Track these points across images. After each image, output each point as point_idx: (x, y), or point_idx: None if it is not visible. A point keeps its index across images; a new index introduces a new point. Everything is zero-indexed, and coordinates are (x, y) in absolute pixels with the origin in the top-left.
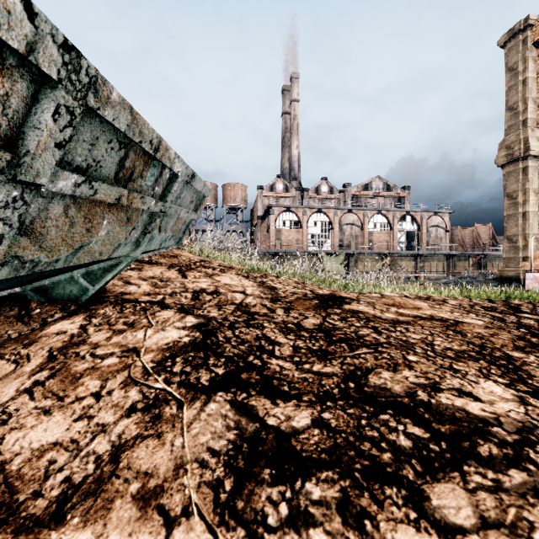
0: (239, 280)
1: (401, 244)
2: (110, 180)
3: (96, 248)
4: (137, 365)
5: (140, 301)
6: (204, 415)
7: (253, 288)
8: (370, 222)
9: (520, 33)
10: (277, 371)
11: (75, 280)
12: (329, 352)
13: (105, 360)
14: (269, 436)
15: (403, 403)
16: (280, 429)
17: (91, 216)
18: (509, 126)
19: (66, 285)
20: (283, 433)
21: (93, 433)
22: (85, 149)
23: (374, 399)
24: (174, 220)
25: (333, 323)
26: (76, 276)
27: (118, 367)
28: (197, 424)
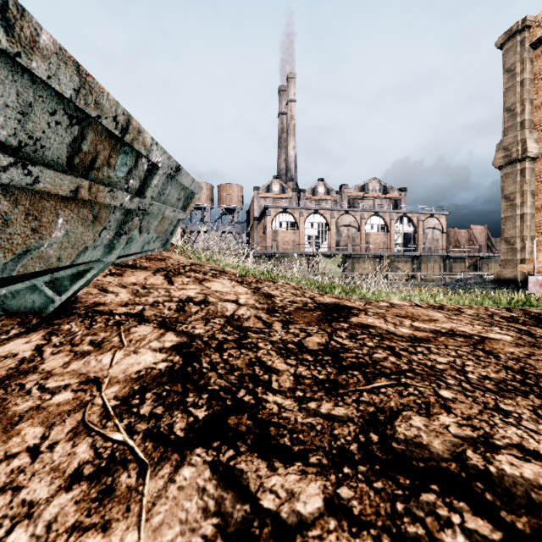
0: (232, 286)
1: (397, 246)
2: (61, 166)
3: (51, 252)
4: (96, 402)
5: (114, 313)
6: (173, 489)
7: (248, 296)
8: (367, 224)
9: (517, 34)
10: (275, 413)
11: (38, 289)
12: (340, 384)
13: (56, 395)
14: (264, 531)
15: (451, 472)
16: (279, 518)
17: (36, 212)
18: (507, 128)
19: (27, 295)
20: (284, 525)
21: (14, 519)
22: (11, 118)
23: (408, 464)
24: (158, 219)
25: (341, 342)
26: (38, 284)
27: (70, 406)
28: (162, 505)
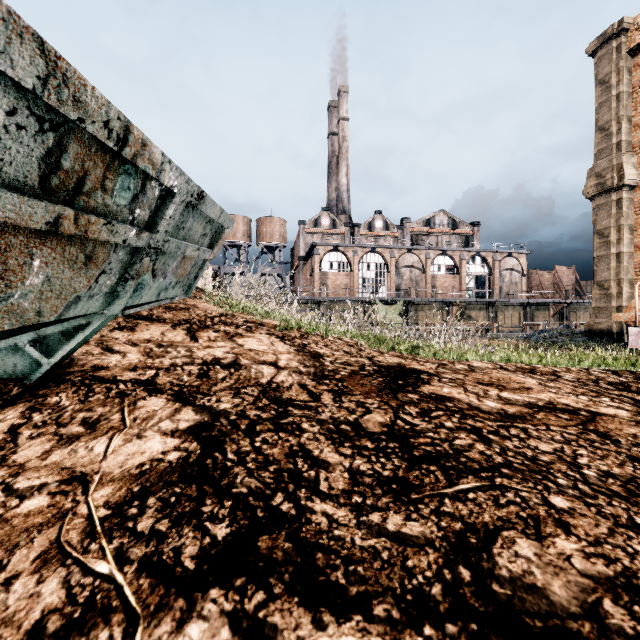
0: (271, 342)
1: (469, 291)
2: (31, 189)
3: (26, 304)
4: (78, 512)
5: (119, 380)
6: None
7: (290, 356)
8: (434, 264)
9: (612, 39)
10: (323, 530)
11: (21, 350)
12: (412, 484)
13: (26, 500)
14: None
15: (586, 639)
16: None
17: None
18: (600, 150)
19: (7, 357)
20: None
21: None
22: None
23: (519, 621)
24: (178, 260)
25: (410, 422)
26: (21, 344)
27: (43, 518)
28: None
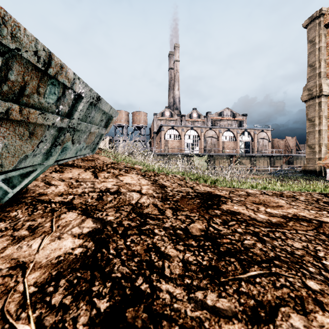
0: (138, 179)
1: (241, 149)
2: None
3: None
4: (17, 289)
5: (52, 201)
6: None
7: (148, 186)
8: (223, 136)
9: (316, 19)
10: (167, 304)
11: None
12: (220, 271)
13: None
14: None
15: None
16: None
17: None
18: (310, 77)
19: None
20: None
21: None
22: None
23: None
24: (87, 134)
25: (217, 228)
26: None
27: None
28: None
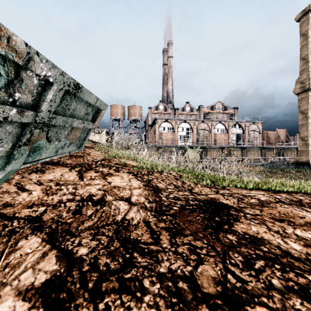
0: (129, 179)
1: (233, 141)
2: None
3: None
4: None
5: (16, 217)
6: None
7: (139, 191)
8: (215, 128)
9: (309, 12)
10: None
11: None
12: None
13: None
14: None
15: None
16: None
17: None
18: (302, 70)
19: None
20: None
21: None
22: None
23: None
24: (68, 129)
25: (239, 277)
26: None
27: None
28: None
